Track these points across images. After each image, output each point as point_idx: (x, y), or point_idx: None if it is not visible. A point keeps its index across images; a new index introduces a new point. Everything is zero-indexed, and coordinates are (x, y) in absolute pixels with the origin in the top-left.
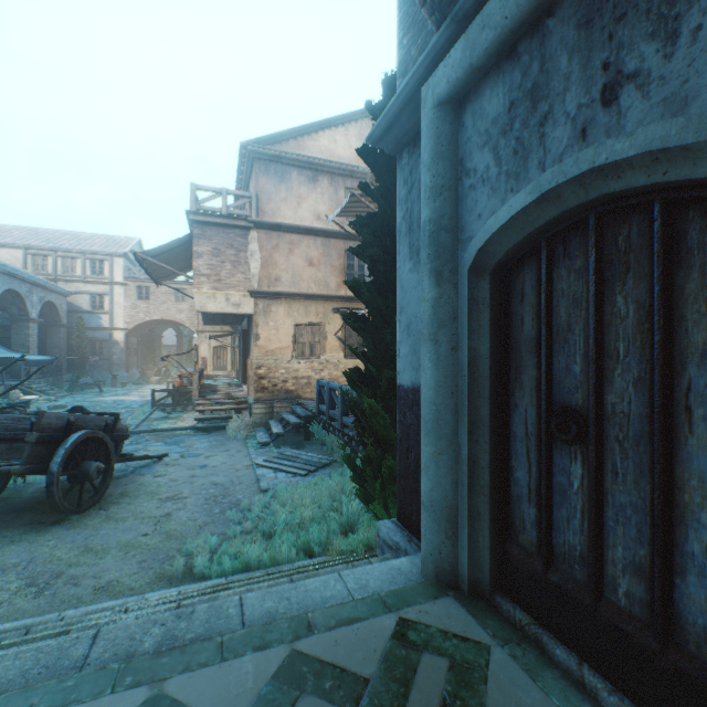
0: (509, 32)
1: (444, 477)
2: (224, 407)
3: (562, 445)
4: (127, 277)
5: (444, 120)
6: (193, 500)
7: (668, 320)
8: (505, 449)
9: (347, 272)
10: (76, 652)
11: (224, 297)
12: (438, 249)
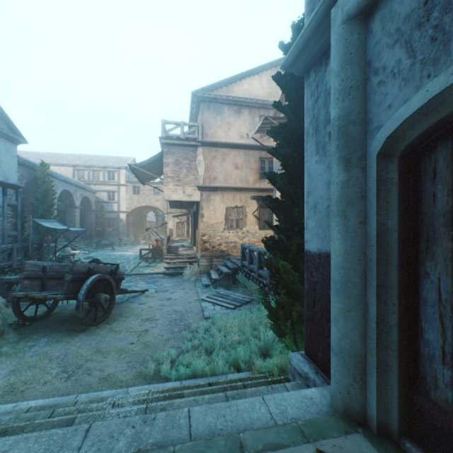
0: None
1: (352, 330)
2: (182, 260)
3: None
4: (127, 181)
5: (352, 32)
6: (162, 322)
7: None
8: (414, 311)
9: (260, 172)
10: (73, 442)
11: (182, 191)
12: (346, 140)
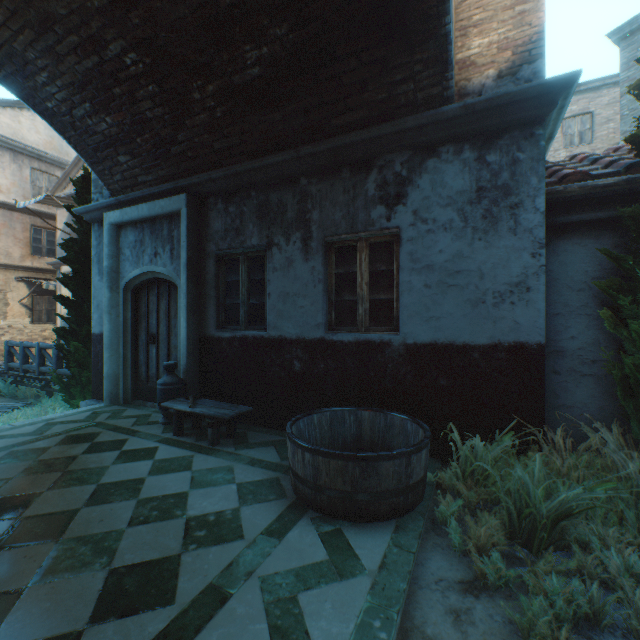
0: (135, 220)
1: (114, 364)
2: None
3: (152, 345)
4: None
5: (114, 231)
6: None
7: (170, 310)
8: (137, 350)
9: (35, 245)
10: None
11: None
12: (112, 278)
